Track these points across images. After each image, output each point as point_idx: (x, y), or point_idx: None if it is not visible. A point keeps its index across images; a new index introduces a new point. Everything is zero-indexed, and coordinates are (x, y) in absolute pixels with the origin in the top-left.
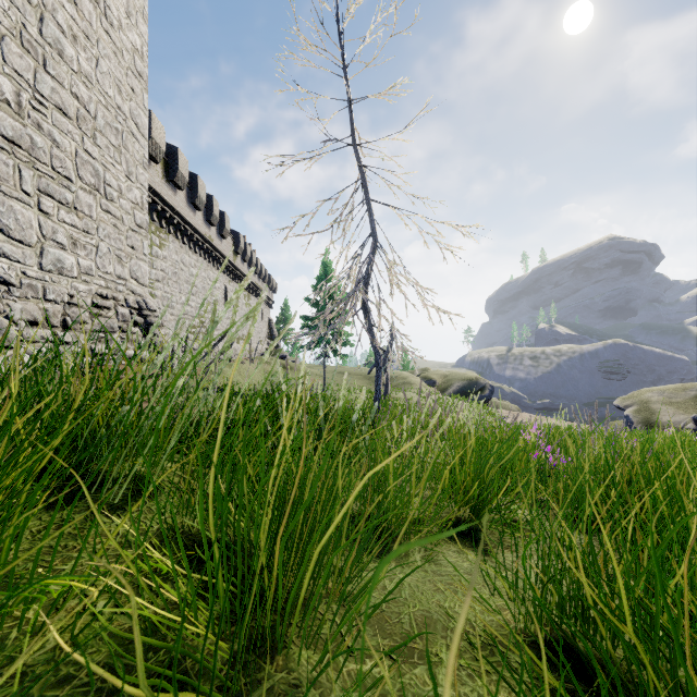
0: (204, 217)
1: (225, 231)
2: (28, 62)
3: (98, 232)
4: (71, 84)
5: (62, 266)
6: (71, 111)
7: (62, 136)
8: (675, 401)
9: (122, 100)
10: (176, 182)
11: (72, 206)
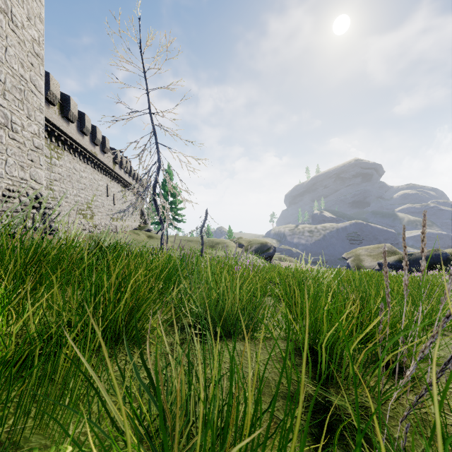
0: (90, 139)
1: (106, 149)
2: None
3: (7, 151)
4: None
5: None
6: None
7: None
8: (373, 254)
9: (24, 71)
10: (69, 118)
11: None
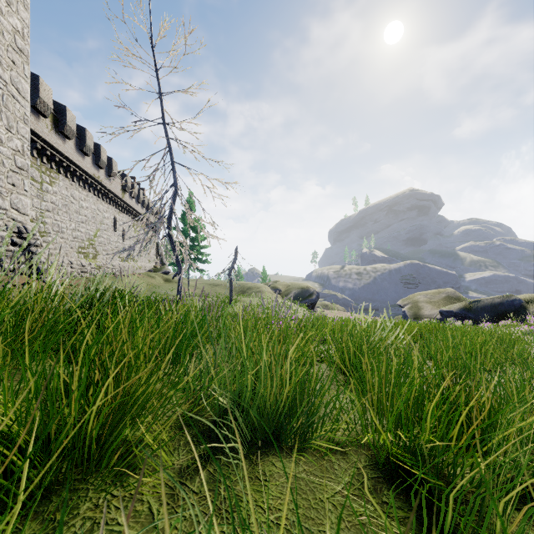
0: (93, 161)
1: (113, 173)
2: None
3: None
4: None
5: None
6: None
7: None
8: (433, 300)
9: (3, 70)
10: (65, 133)
11: None
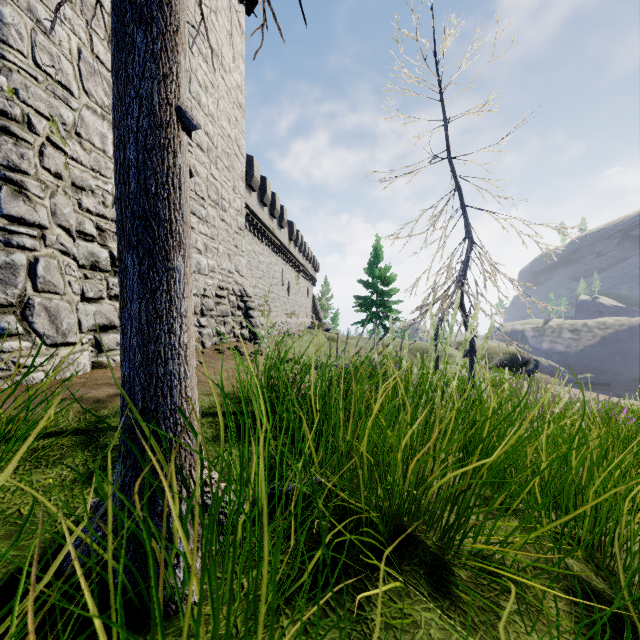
0: (269, 211)
1: (284, 222)
2: None
3: (218, 237)
4: (204, 125)
5: (200, 267)
6: (204, 146)
7: (200, 167)
8: None
9: (230, 129)
10: (252, 185)
11: (205, 219)
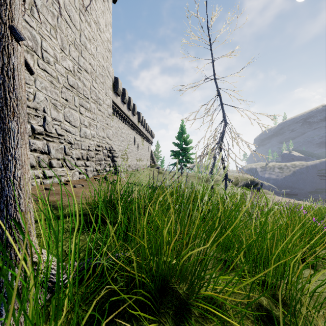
0: (127, 107)
1: (135, 112)
2: (76, 53)
3: (97, 119)
4: (88, 59)
5: (86, 134)
6: (88, 70)
7: (86, 81)
8: None
9: (104, 62)
10: (117, 93)
11: (89, 109)
